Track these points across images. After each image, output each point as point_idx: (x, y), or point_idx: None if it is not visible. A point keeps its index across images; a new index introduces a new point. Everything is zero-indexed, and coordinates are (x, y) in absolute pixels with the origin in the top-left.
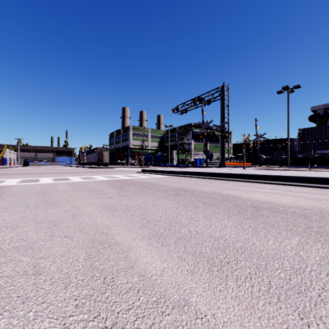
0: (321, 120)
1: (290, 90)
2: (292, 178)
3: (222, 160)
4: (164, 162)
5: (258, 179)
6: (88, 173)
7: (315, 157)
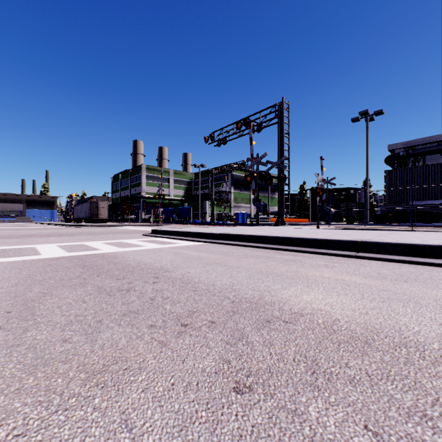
0: (401, 163)
1: (369, 118)
2: None
3: (280, 215)
4: (193, 218)
5: (392, 253)
6: (47, 237)
7: (408, 210)
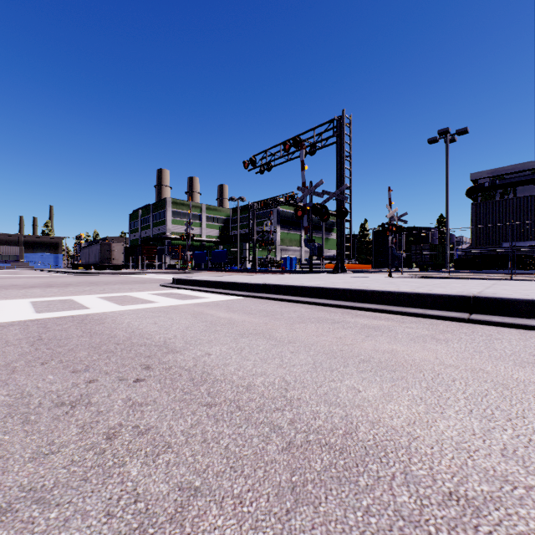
0: (486, 196)
1: (449, 138)
2: None
3: (339, 259)
4: (230, 264)
5: (526, 315)
6: (29, 289)
7: (500, 253)
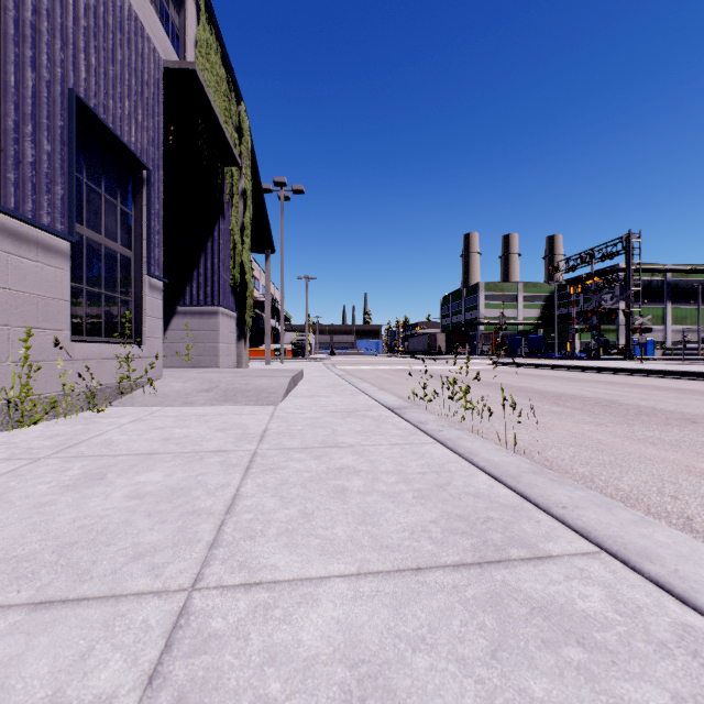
0: None
1: None
2: (601, 368)
3: (627, 349)
4: (551, 350)
5: (583, 370)
6: (435, 364)
7: None
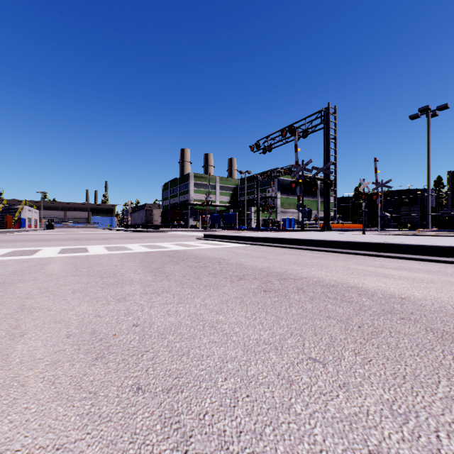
0: None
1: (431, 113)
2: None
3: (326, 220)
4: (238, 224)
5: (409, 253)
6: (124, 240)
7: None
